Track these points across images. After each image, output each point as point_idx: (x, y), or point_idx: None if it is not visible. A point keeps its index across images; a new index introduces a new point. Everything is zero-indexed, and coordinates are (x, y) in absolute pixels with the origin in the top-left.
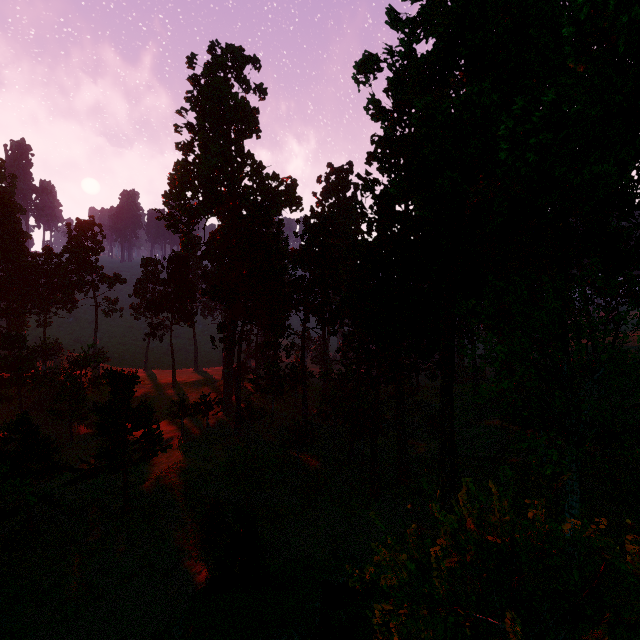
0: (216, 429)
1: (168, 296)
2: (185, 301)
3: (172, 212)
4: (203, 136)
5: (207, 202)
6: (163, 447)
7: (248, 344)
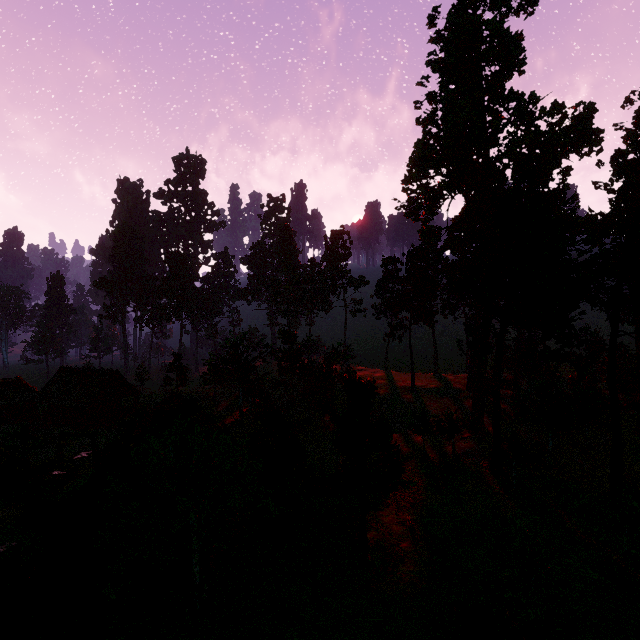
0: (464, 457)
1: (407, 294)
2: (424, 299)
3: (412, 197)
4: (447, 97)
5: (452, 174)
6: (404, 481)
7: (503, 350)
